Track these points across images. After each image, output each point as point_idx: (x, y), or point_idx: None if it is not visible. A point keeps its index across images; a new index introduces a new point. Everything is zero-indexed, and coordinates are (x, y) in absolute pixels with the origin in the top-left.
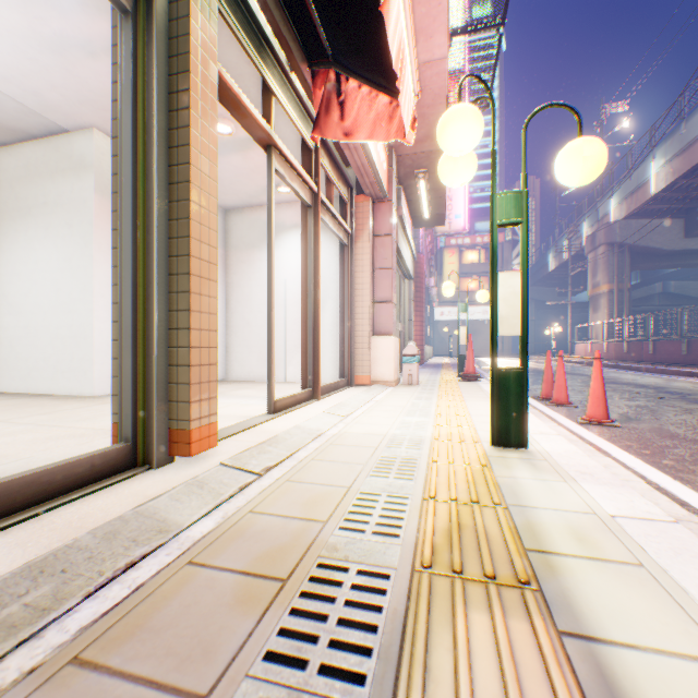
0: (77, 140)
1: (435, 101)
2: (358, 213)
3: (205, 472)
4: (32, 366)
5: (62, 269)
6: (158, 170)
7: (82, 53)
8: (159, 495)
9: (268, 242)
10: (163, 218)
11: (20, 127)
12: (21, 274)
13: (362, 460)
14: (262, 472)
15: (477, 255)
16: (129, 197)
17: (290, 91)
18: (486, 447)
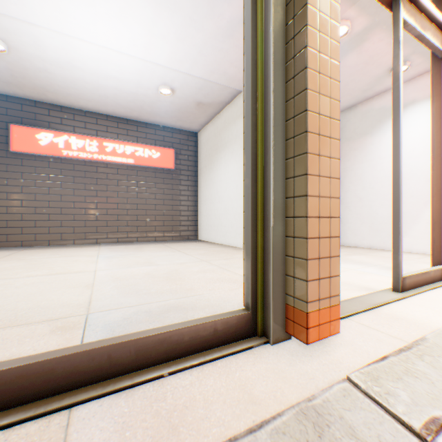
0: None
1: None
2: None
3: (323, 391)
4: (226, 230)
5: (238, 174)
6: (273, 32)
7: (241, 27)
8: (258, 424)
9: (393, 103)
10: (278, 82)
11: (220, 100)
12: (222, 180)
13: None
14: (426, 436)
15: None
16: (248, 72)
17: None
18: None
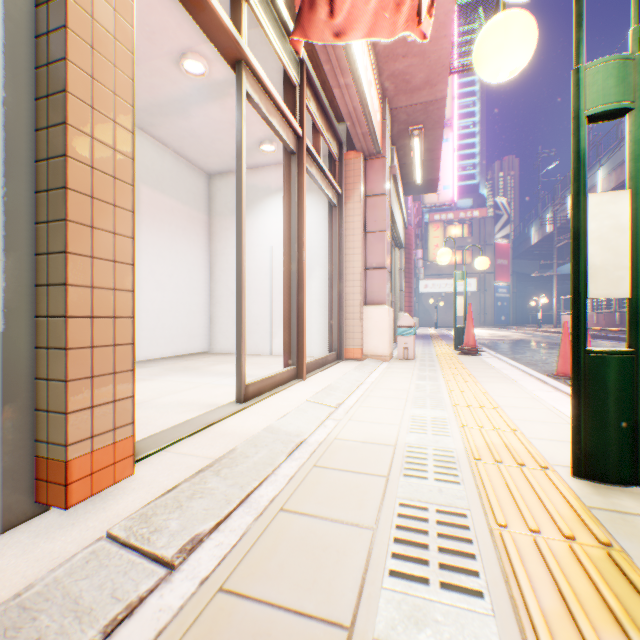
0: None
1: (439, 33)
2: (348, 171)
3: (55, 570)
4: None
5: None
6: (8, 4)
7: None
8: None
9: (238, 184)
10: (20, 92)
11: None
12: None
13: (368, 516)
14: (177, 560)
15: (460, 230)
16: None
17: (267, 2)
18: (570, 481)
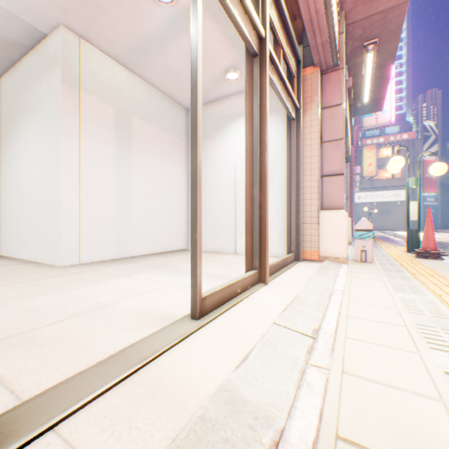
0: (51, 40)
1: None
2: (305, 86)
3: None
4: (28, 238)
5: (43, 156)
6: None
7: None
8: None
9: (192, 67)
10: None
11: (12, 37)
12: (23, 163)
13: None
14: None
15: (389, 151)
16: None
17: None
18: None
